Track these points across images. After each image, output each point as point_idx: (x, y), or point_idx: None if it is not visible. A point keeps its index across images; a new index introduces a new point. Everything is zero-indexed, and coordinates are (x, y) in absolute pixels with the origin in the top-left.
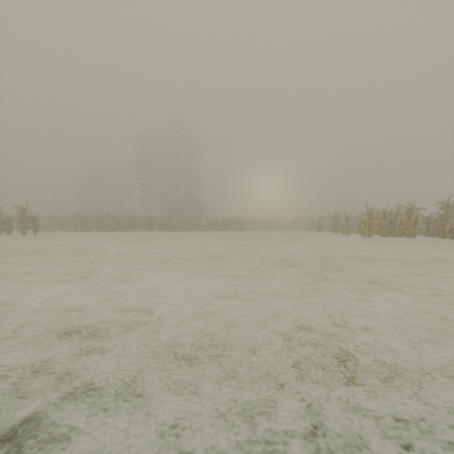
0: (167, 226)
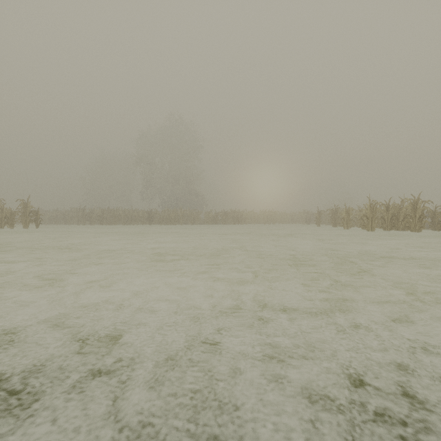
0: (166, 220)
